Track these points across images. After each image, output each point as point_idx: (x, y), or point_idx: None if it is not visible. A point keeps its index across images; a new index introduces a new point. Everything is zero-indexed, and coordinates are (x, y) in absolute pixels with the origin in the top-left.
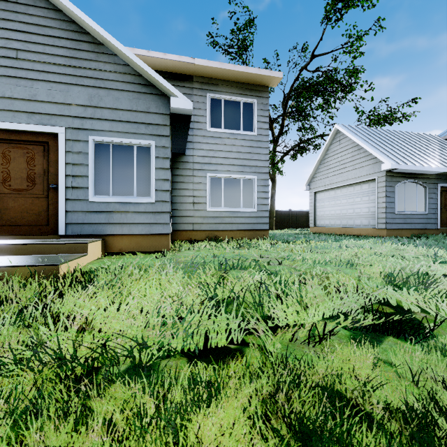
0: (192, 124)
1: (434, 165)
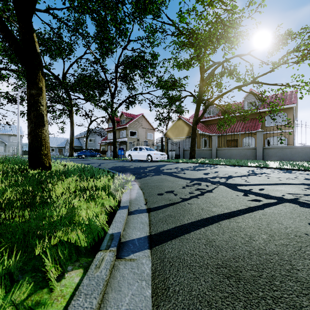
0: (8, 141)
1: (55, 145)
